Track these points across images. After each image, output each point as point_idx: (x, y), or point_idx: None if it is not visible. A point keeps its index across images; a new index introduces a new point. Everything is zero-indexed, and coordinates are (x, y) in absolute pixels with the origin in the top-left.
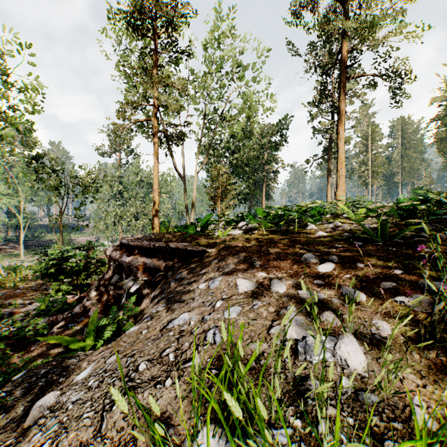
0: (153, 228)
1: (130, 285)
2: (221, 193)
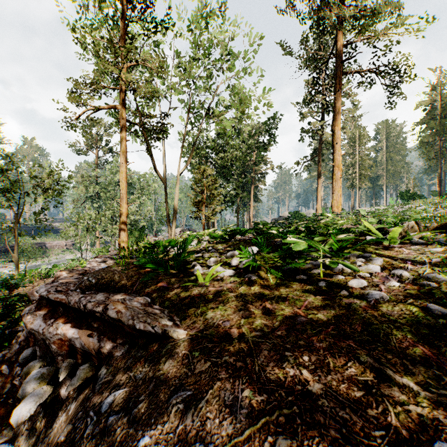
0: (120, 244)
1: (28, 392)
2: (207, 195)
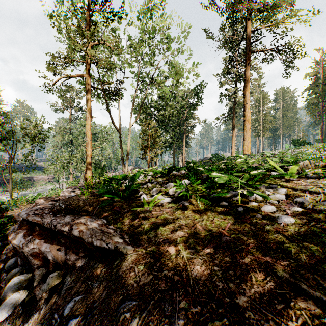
0: (86, 177)
1: (8, 295)
2: (151, 142)
